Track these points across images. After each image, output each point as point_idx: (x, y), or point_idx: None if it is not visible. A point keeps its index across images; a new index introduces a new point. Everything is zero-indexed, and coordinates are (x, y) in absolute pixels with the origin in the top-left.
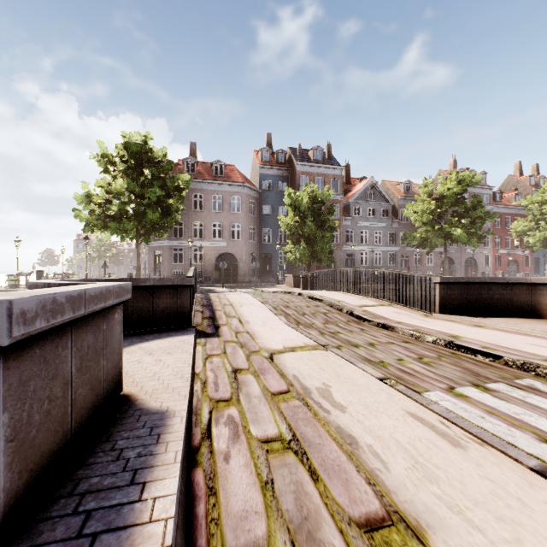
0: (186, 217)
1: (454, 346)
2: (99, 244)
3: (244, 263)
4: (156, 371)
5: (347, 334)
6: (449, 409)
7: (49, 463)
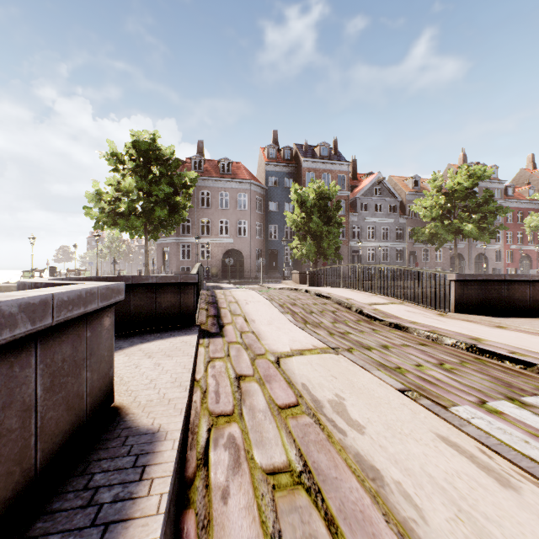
0: (194, 214)
1: (477, 350)
2: (110, 241)
3: (250, 259)
4: (153, 377)
5: (358, 335)
6: (484, 430)
7: None
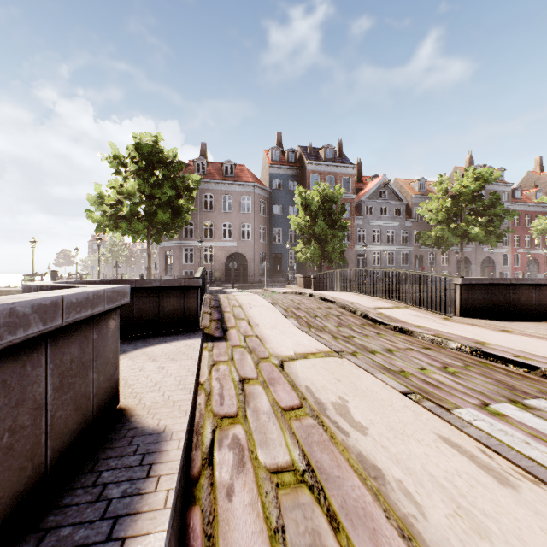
0: (197, 217)
1: (481, 354)
2: (112, 245)
3: (254, 263)
4: (158, 380)
5: (362, 339)
6: (486, 432)
7: (10, 509)
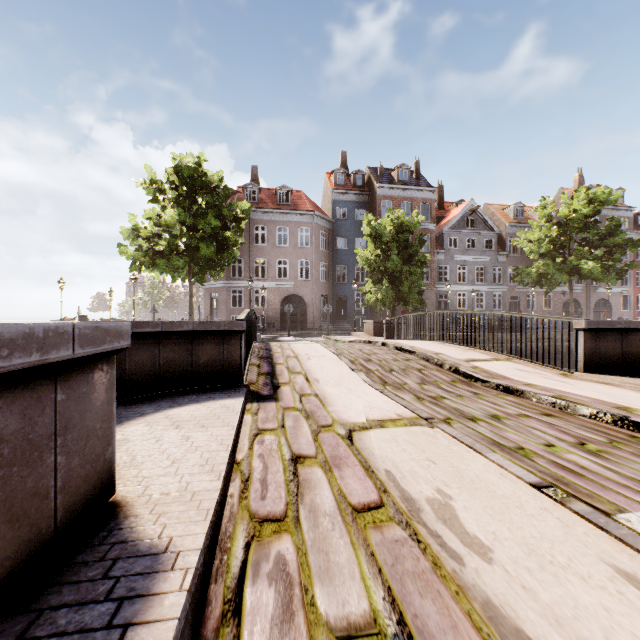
0: (247, 253)
1: (630, 425)
2: (151, 287)
3: (313, 307)
4: (177, 457)
5: (455, 400)
6: None
7: None
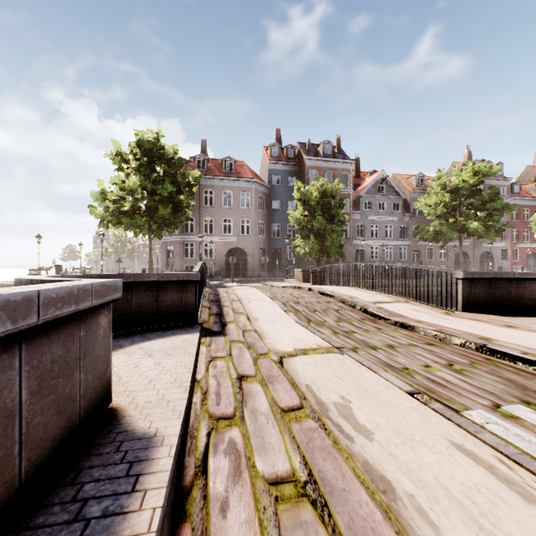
0: (197, 213)
1: (487, 351)
2: (116, 240)
3: (253, 258)
4: (153, 377)
5: (362, 334)
6: (500, 437)
7: None
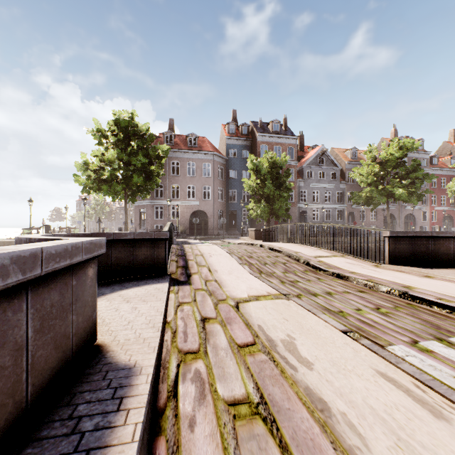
0: (166, 181)
1: (408, 297)
2: (96, 204)
3: (213, 219)
4: (131, 319)
5: (305, 283)
6: (417, 367)
7: None
